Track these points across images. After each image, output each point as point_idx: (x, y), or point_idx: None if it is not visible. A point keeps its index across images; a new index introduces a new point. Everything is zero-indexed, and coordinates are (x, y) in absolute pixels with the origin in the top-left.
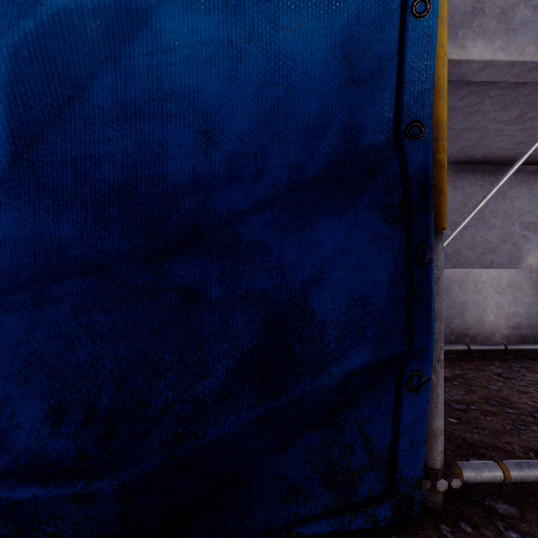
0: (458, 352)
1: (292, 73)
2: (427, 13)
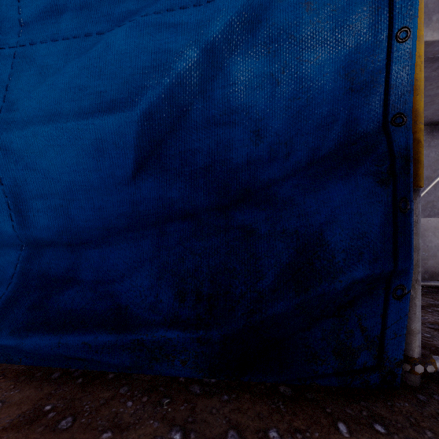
0: (432, 288)
1: (311, 89)
2: (408, 39)
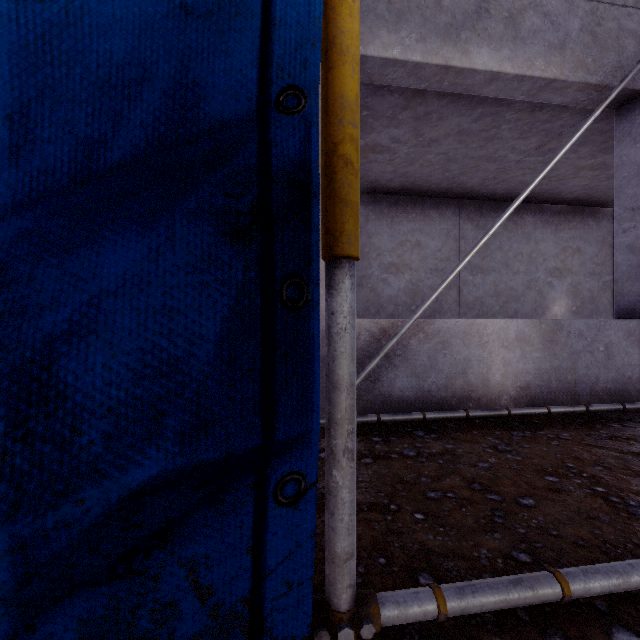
0: (458, 420)
1: None
2: None
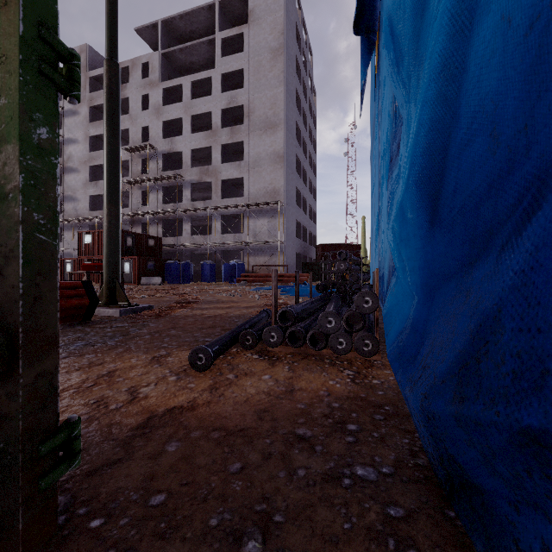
0: None
1: None
2: None
